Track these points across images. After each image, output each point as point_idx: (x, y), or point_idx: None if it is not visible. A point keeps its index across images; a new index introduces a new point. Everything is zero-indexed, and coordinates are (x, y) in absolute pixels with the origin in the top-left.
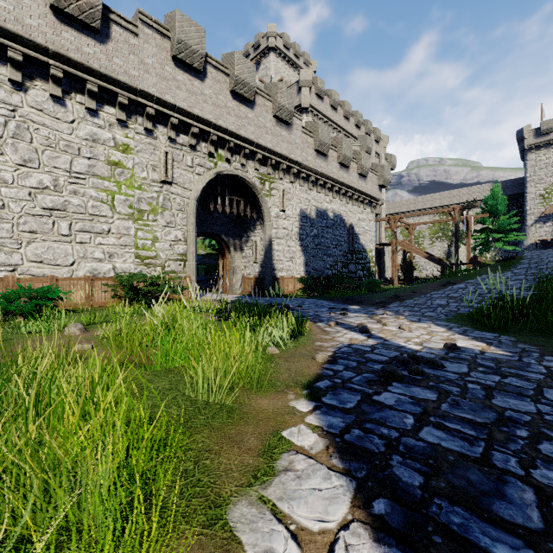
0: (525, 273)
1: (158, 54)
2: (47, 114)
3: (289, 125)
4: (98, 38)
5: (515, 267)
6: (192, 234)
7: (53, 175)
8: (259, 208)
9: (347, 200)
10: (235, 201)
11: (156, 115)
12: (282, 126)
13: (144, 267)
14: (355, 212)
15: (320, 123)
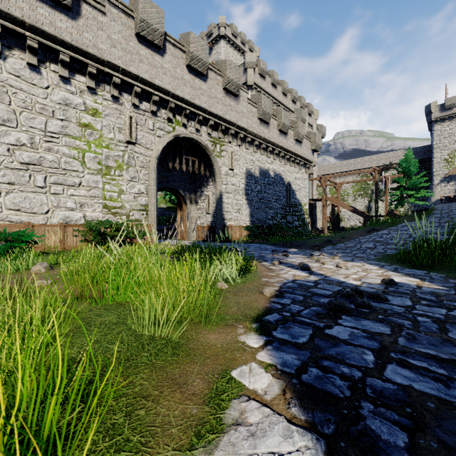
0: (439, 221)
1: (123, 31)
2: (24, 80)
3: (236, 97)
4: (70, 15)
5: (429, 216)
6: (153, 188)
7: (29, 134)
8: (211, 167)
9: (286, 162)
10: (190, 161)
11: (122, 84)
12: (231, 97)
13: (111, 216)
14: (292, 172)
15: (263, 96)
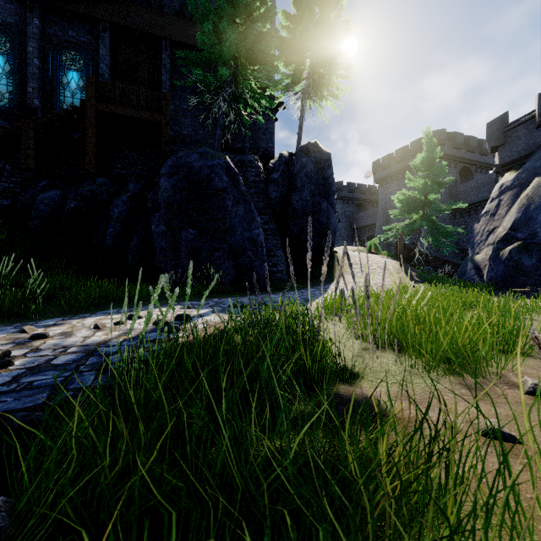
0: None
1: None
2: None
3: None
4: None
5: None
6: None
7: None
8: None
9: None
10: None
11: None
12: None
13: None
14: None
15: None
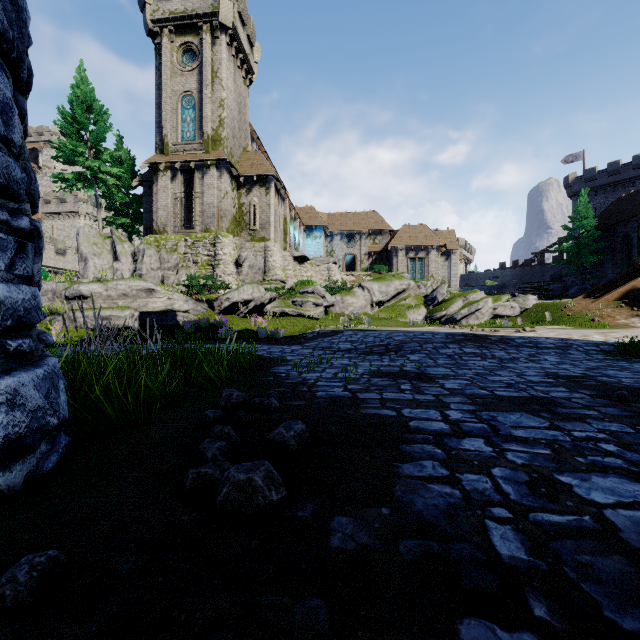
0: None
1: None
2: None
3: (64, 254)
4: None
5: None
6: None
7: None
8: None
9: None
10: None
11: None
12: (60, 255)
13: None
14: None
15: None
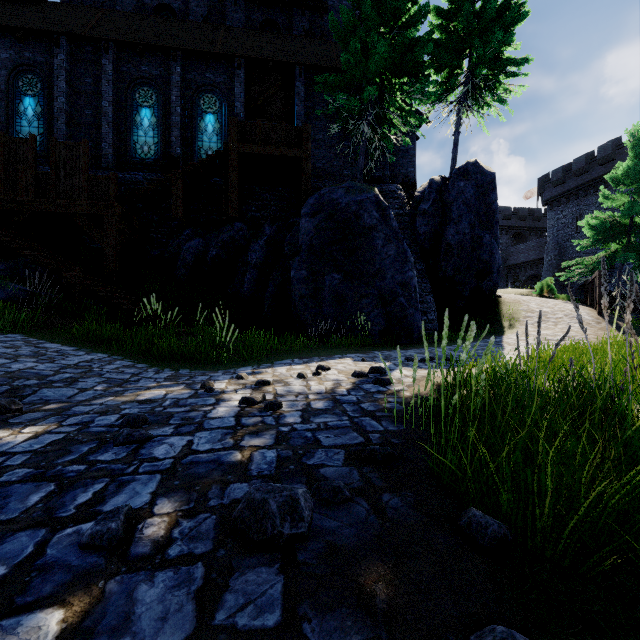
0: None
1: None
2: None
3: None
4: None
5: None
6: None
7: None
8: None
9: None
10: None
11: None
12: None
13: None
14: None
15: None
